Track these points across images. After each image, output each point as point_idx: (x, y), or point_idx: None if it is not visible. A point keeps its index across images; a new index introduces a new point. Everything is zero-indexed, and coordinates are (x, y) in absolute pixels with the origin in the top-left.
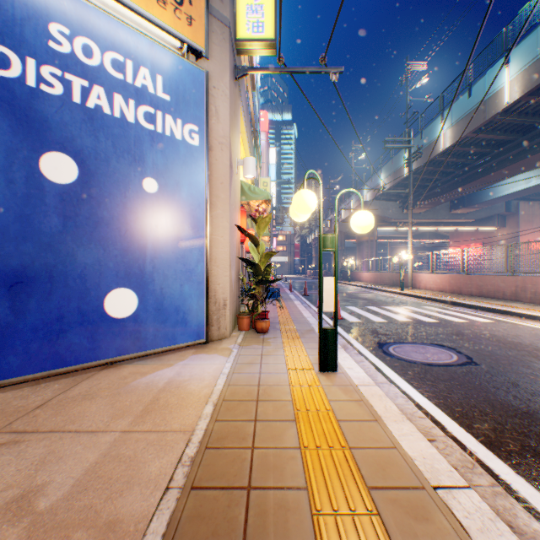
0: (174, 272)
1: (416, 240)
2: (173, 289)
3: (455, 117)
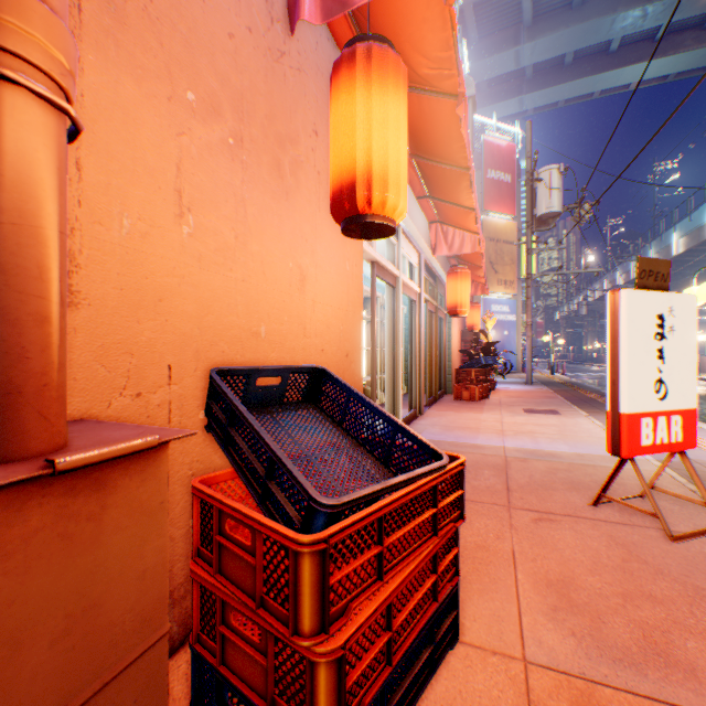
0: (509, 353)
1: (701, 316)
2: (509, 357)
3: (681, 233)
